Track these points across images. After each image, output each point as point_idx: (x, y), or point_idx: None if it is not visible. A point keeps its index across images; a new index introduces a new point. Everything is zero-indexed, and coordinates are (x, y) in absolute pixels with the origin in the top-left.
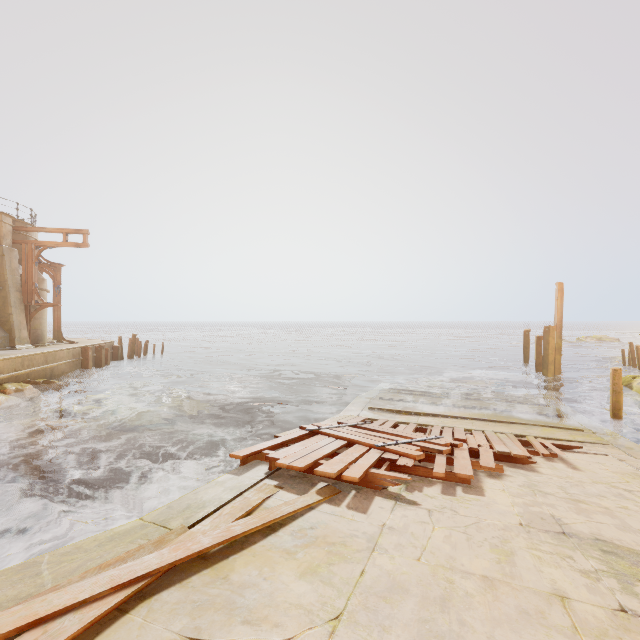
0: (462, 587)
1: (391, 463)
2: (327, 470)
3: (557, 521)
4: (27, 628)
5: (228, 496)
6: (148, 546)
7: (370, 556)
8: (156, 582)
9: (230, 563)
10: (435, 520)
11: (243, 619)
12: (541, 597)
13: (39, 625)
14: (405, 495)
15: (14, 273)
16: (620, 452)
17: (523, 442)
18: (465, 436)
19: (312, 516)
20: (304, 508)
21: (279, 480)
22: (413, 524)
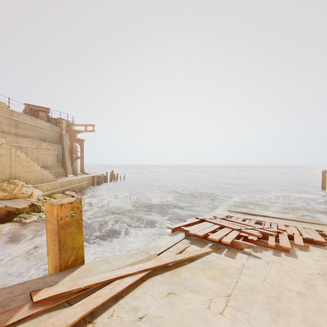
0: (287, 294)
1: (244, 238)
2: (213, 237)
3: None
4: (116, 279)
5: (170, 244)
6: (145, 259)
7: (239, 276)
8: (151, 272)
9: (178, 270)
10: (270, 266)
11: (189, 290)
12: None
13: (119, 279)
14: (253, 253)
15: (67, 144)
16: None
17: (321, 234)
18: (285, 228)
19: (209, 257)
20: (204, 253)
21: (190, 240)
22: (259, 266)
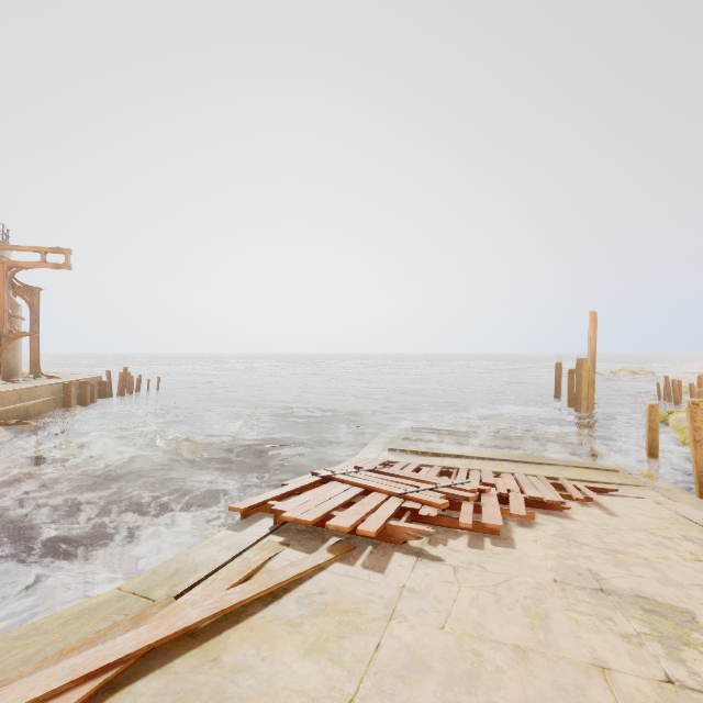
0: (491, 660)
1: (413, 513)
2: (340, 523)
3: (594, 576)
4: None
5: (225, 557)
6: (124, 623)
7: (387, 626)
8: (131, 669)
9: (223, 640)
10: (461, 579)
11: None
12: (580, 669)
13: None
14: (428, 550)
15: None
16: (658, 494)
17: (556, 485)
18: (494, 480)
19: (322, 578)
20: (313, 569)
21: (285, 536)
22: (436, 584)
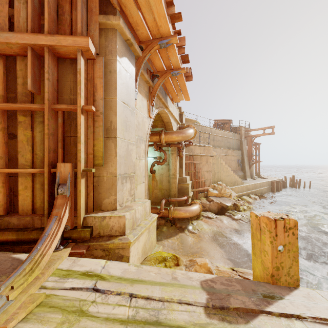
0: None
1: None
2: None
3: None
4: None
5: None
6: None
7: None
8: None
9: None
10: None
11: None
12: None
13: None
14: None
15: (245, 149)
16: None
17: None
18: None
19: None
20: None
21: None
22: None
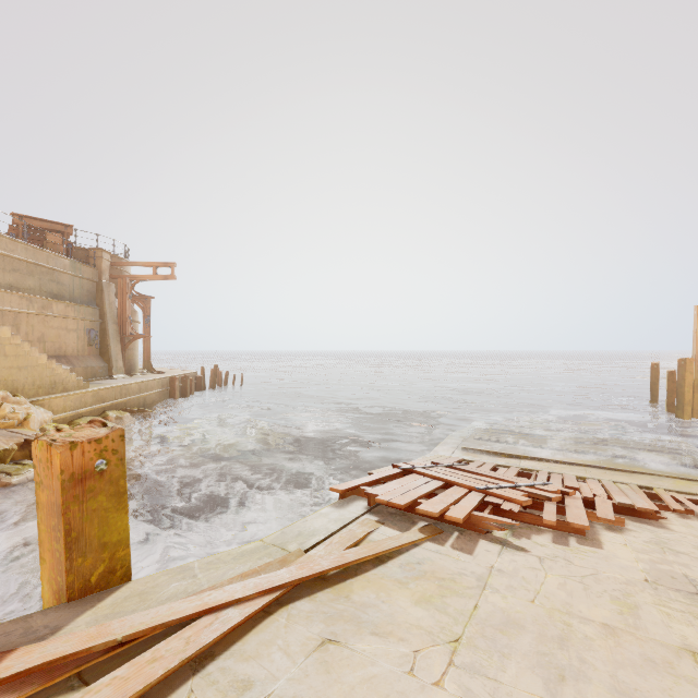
0: (581, 631)
1: (494, 507)
2: (429, 509)
3: (691, 581)
4: (203, 614)
5: (334, 527)
6: (275, 563)
7: (481, 593)
8: (288, 594)
9: (348, 585)
10: (547, 567)
11: (371, 631)
12: (669, 650)
13: (211, 613)
14: (512, 541)
15: (112, 306)
16: None
17: (650, 495)
18: (577, 484)
19: (417, 552)
20: (409, 544)
21: (379, 516)
22: (523, 569)
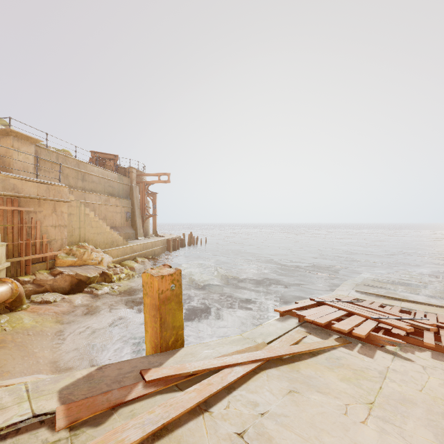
0: None
1: (385, 331)
2: (340, 327)
3: None
4: (225, 367)
5: (280, 332)
6: (253, 348)
7: (383, 381)
8: (263, 364)
9: (296, 365)
10: (429, 373)
11: (316, 390)
12: None
13: (228, 367)
14: (400, 353)
15: (137, 199)
16: None
17: None
18: None
19: (335, 352)
20: (329, 347)
21: (307, 329)
22: (411, 371)
